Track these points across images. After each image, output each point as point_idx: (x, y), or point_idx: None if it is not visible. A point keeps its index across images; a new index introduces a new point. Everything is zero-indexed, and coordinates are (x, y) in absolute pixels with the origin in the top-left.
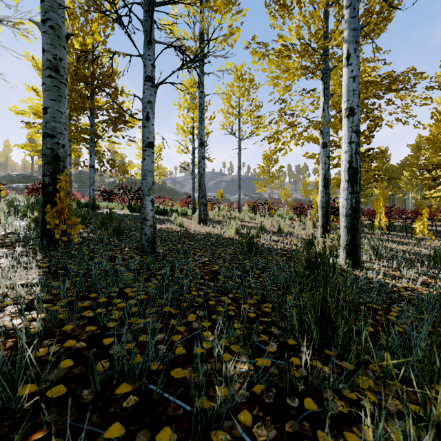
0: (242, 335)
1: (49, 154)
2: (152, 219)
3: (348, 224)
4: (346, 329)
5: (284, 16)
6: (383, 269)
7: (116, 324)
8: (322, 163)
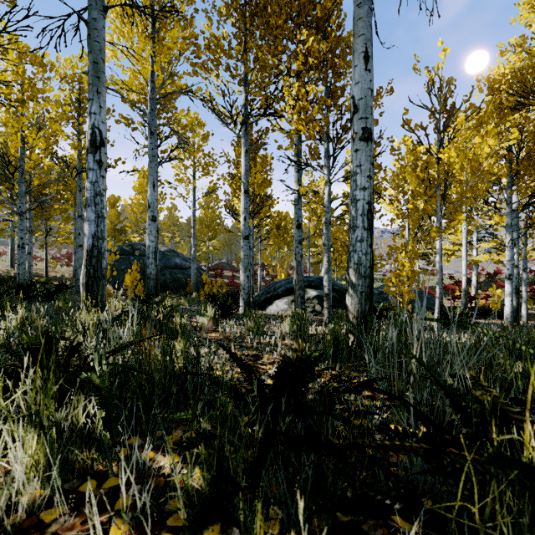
0: None
1: None
2: None
3: None
4: None
5: None
6: None
7: None
8: (11, 242)
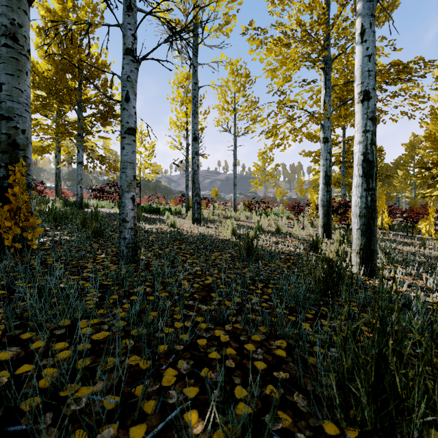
0: (251, 426)
1: (4, 141)
2: (133, 220)
3: (362, 225)
4: (433, 419)
5: (284, 1)
6: (401, 277)
7: (38, 402)
8: (323, 159)
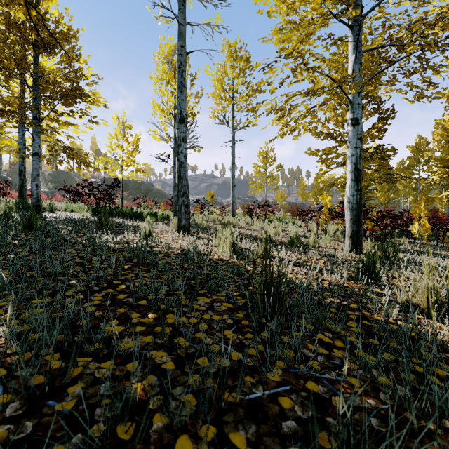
0: None
1: None
2: None
3: None
4: None
5: None
6: None
7: None
8: (352, 148)
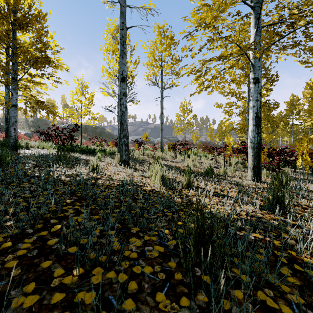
0: None
1: None
2: None
3: None
4: None
5: None
6: None
7: None
8: (254, 100)
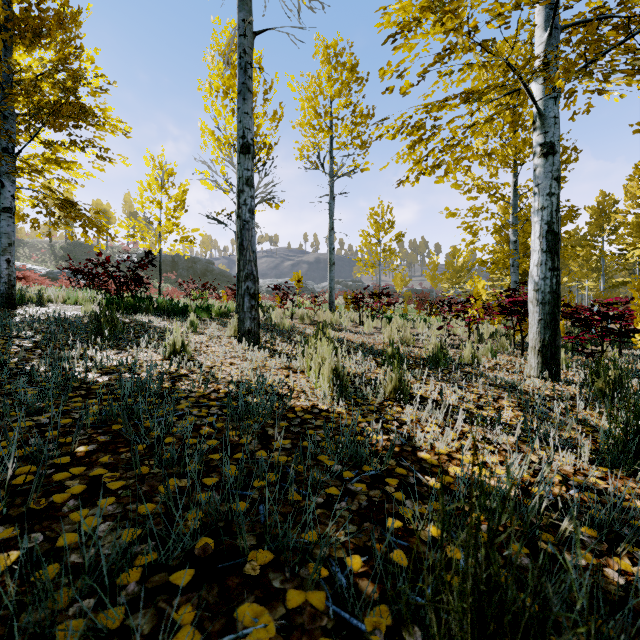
0: None
1: None
2: None
3: None
4: None
5: None
6: None
7: None
8: (543, 195)
